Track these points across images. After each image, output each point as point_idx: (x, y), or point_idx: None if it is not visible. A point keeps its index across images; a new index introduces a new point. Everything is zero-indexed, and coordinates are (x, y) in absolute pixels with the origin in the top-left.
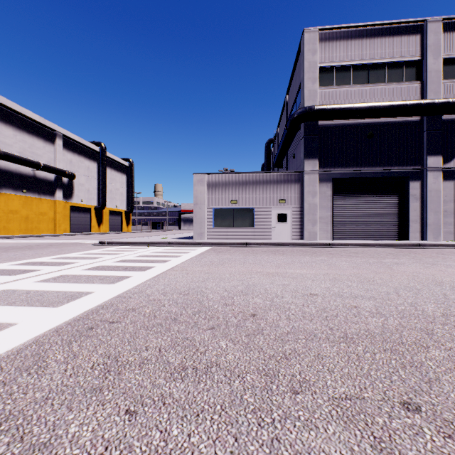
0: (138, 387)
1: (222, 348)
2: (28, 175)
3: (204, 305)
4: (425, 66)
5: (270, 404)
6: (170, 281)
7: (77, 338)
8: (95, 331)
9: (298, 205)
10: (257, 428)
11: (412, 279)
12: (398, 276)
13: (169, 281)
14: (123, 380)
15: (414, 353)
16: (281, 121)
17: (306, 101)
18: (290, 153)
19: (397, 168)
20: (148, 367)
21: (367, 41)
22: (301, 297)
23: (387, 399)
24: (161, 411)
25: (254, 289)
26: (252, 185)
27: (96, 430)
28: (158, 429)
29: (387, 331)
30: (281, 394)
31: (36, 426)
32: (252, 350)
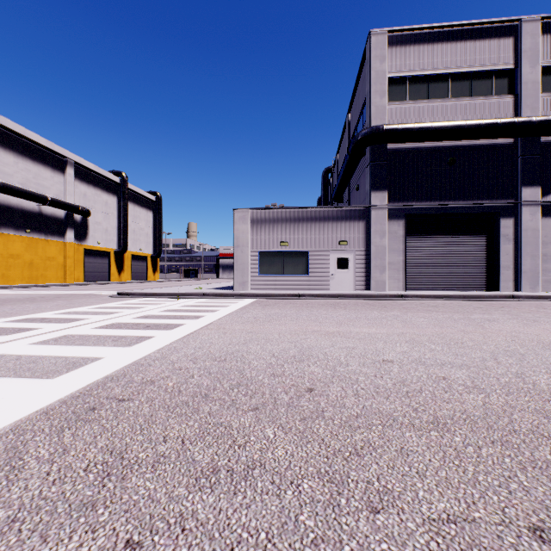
0: (148, 500)
1: (268, 438)
2: (32, 211)
3: (245, 375)
4: (520, 76)
5: (338, 531)
6: (203, 343)
7: (71, 423)
8: (98, 413)
9: (363, 248)
10: None
11: (512, 340)
12: (493, 336)
13: (201, 343)
14: (127, 490)
15: (533, 447)
16: (342, 145)
17: (373, 119)
18: (352, 184)
19: (485, 202)
20: (165, 468)
21: (448, 46)
22: (372, 365)
23: (509, 521)
24: (178, 542)
25: (311, 354)
26: (306, 224)
27: None
28: None
29: (492, 413)
30: (353, 513)
31: None
32: (309, 442)
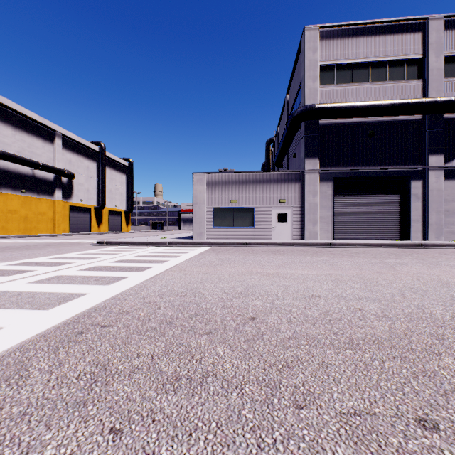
0: (126, 400)
1: (219, 355)
2: (27, 174)
3: (201, 307)
4: (427, 64)
5: (271, 421)
6: (168, 282)
7: (65, 343)
8: (85, 336)
9: (299, 205)
10: (256, 450)
11: (417, 279)
12: (402, 276)
13: (166, 282)
14: (110, 392)
15: (425, 361)
16: (282, 120)
17: (307, 99)
18: (290, 152)
19: (399, 168)
20: (139, 377)
21: (369, 39)
22: (303, 299)
23: (401, 414)
24: (150, 429)
25: (254, 291)
26: (252, 185)
27: (75, 453)
28: (145, 452)
29: (395, 336)
30: (283, 408)
31: (8, 448)
32: (251, 358)
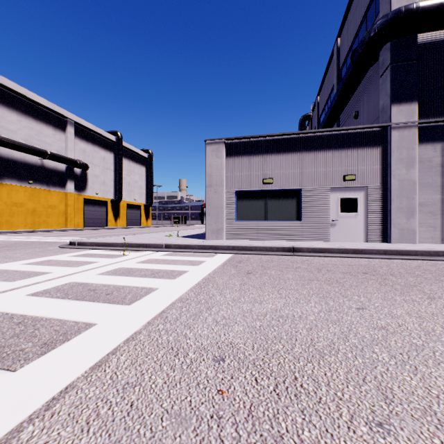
0: None
1: None
2: (35, 164)
3: None
4: None
5: None
6: None
7: None
8: None
9: (379, 184)
10: None
11: None
12: None
13: None
14: None
15: None
16: (325, 83)
17: (395, 3)
18: (345, 115)
19: None
20: None
21: None
22: None
23: None
24: None
25: None
26: (296, 154)
27: None
28: None
29: None
30: None
31: None
32: None
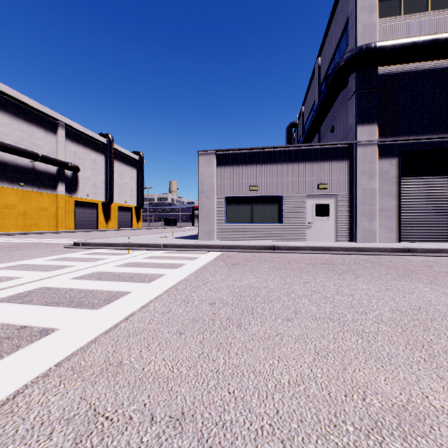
0: None
1: None
2: (26, 167)
3: None
4: None
5: None
6: None
7: None
8: None
9: (347, 192)
10: None
11: None
12: None
13: None
14: None
15: None
16: (308, 95)
17: (359, 40)
18: (324, 128)
19: None
20: None
21: None
22: None
23: None
24: None
25: None
26: (278, 165)
27: None
28: None
29: None
30: None
31: None
32: None
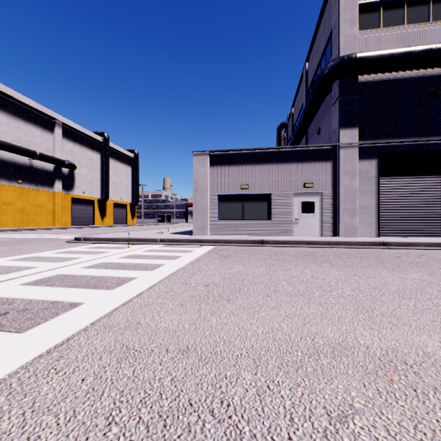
0: None
1: None
2: (23, 164)
3: None
4: None
5: None
6: None
7: None
8: None
9: (331, 190)
10: None
11: None
12: None
13: None
14: None
15: None
16: (297, 97)
17: (342, 50)
18: (311, 130)
19: None
20: None
21: None
22: None
23: None
24: None
25: None
26: (267, 165)
27: None
28: None
29: None
30: None
31: None
32: None
